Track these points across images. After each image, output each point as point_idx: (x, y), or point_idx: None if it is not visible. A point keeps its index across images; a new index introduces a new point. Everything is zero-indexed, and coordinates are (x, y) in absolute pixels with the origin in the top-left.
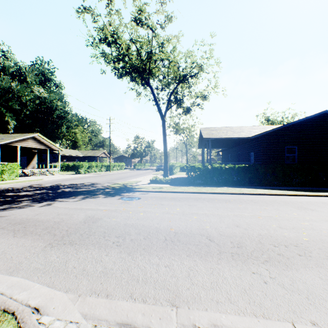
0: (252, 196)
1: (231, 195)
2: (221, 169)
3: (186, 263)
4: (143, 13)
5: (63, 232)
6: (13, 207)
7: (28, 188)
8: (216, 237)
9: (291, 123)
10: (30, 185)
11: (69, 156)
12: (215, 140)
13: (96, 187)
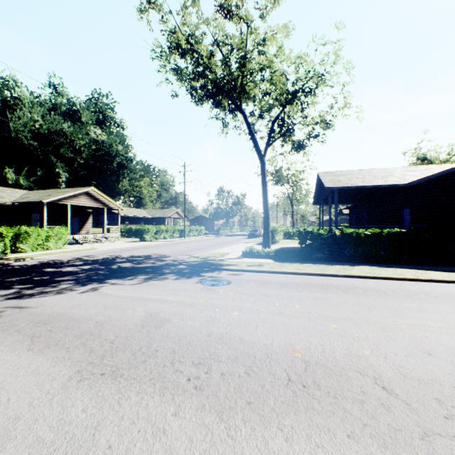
0: (423, 284)
1: (383, 281)
2: (357, 237)
3: None
4: None
5: (106, 346)
6: (46, 291)
7: (75, 261)
8: (396, 382)
9: None
10: (79, 256)
11: (132, 217)
12: (344, 190)
13: (164, 261)
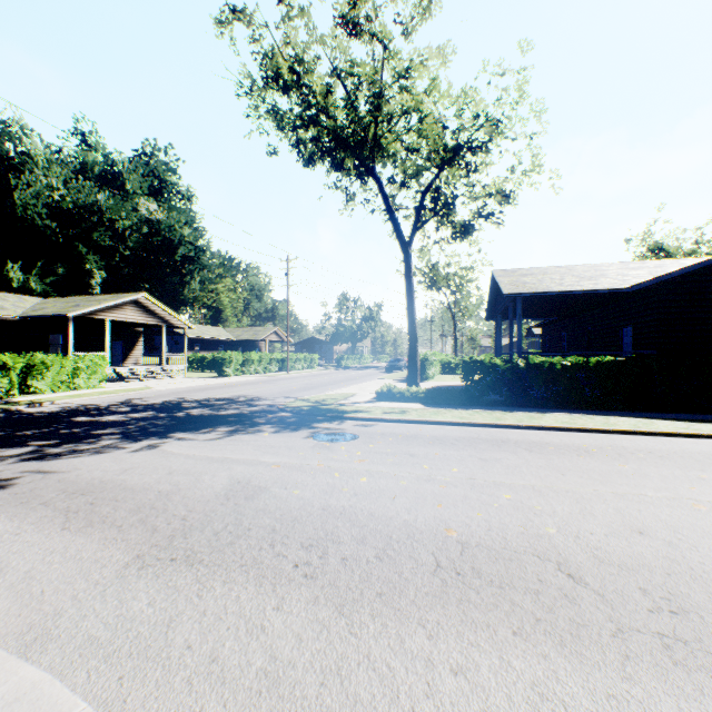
0: (646, 439)
1: (587, 435)
2: (550, 369)
3: (518, 663)
4: (362, 2)
5: (175, 524)
6: (79, 450)
7: (120, 406)
8: (588, 568)
9: None
10: (125, 400)
11: (205, 339)
12: (532, 298)
13: (257, 407)
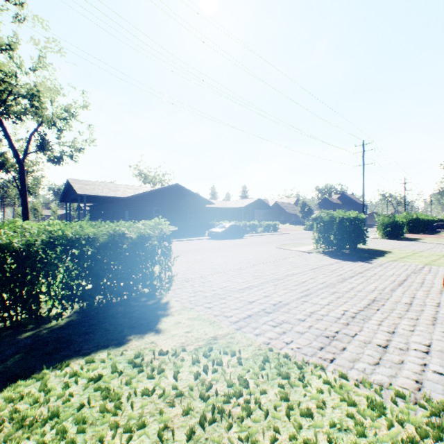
0: None
1: None
2: None
3: None
4: (12, 50)
5: None
6: None
7: None
8: None
9: (157, 189)
10: None
11: None
12: (91, 196)
13: None
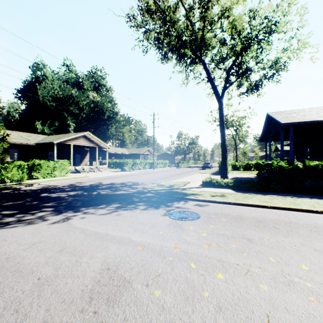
0: None
1: None
2: (322, 169)
3: None
4: None
5: None
6: (22, 220)
7: (67, 187)
8: None
9: None
10: (73, 183)
11: (117, 153)
12: (298, 126)
13: (136, 189)
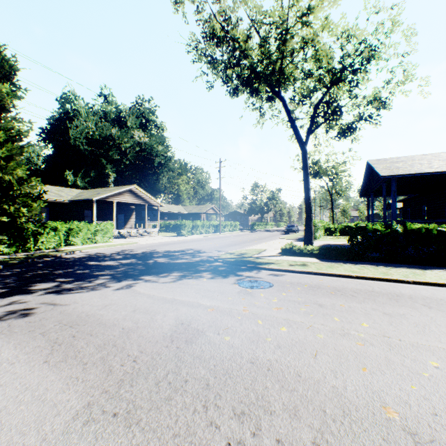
0: None
1: None
2: (426, 234)
3: None
4: None
5: (126, 366)
6: (82, 286)
7: (116, 255)
8: None
9: None
10: (121, 250)
11: (171, 213)
12: (404, 178)
13: (199, 257)
